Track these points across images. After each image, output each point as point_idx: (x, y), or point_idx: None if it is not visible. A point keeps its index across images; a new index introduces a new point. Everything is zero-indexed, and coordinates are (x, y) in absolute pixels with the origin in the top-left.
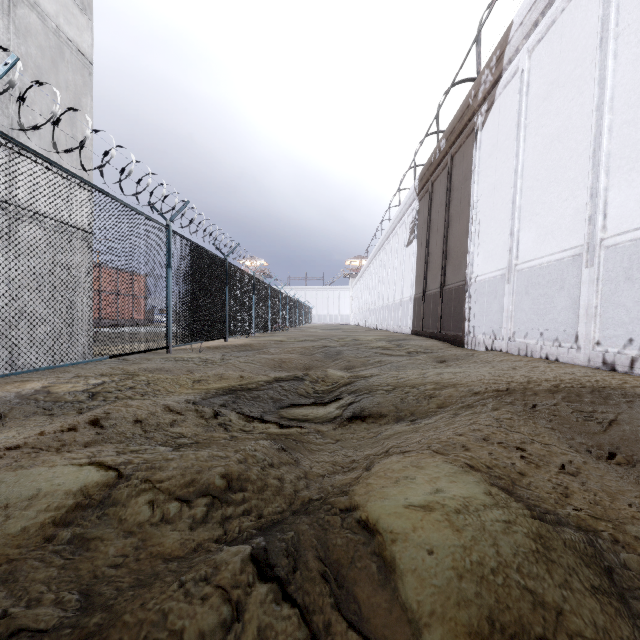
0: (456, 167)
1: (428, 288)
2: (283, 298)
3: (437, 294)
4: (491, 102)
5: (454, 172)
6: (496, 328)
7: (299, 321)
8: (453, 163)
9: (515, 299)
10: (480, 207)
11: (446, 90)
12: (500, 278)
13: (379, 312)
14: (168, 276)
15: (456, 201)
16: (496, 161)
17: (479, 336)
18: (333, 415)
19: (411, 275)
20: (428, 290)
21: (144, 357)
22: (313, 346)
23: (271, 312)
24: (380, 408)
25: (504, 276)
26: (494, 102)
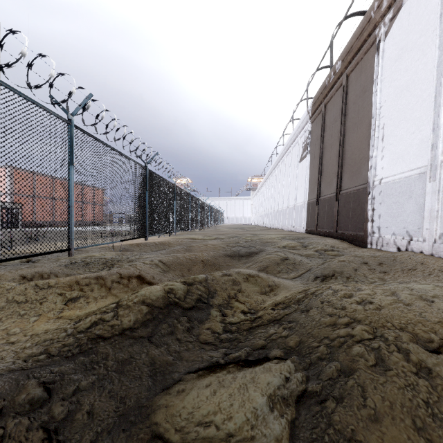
0: (352, 84)
1: (322, 194)
2: (201, 204)
3: (332, 198)
4: (398, 8)
5: (350, 89)
6: (412, 229)
7: (214, 222)
8: (348, 81)
9: (442, 198)
10: (384, 112)
11: (339, 22)
12: (417, 177)
13: (275, 215)
14: (70, 174)
15: (353, 114)
16: (406, 62)
17: (387, 236)
18: (268, 440)
19: (304, 184)
20: (322, 195)
21: (59, 257)
22: (224, 245)
23: (191, 215)
24: (387, 435)
25: (423, 174)
26: (401, 7)
